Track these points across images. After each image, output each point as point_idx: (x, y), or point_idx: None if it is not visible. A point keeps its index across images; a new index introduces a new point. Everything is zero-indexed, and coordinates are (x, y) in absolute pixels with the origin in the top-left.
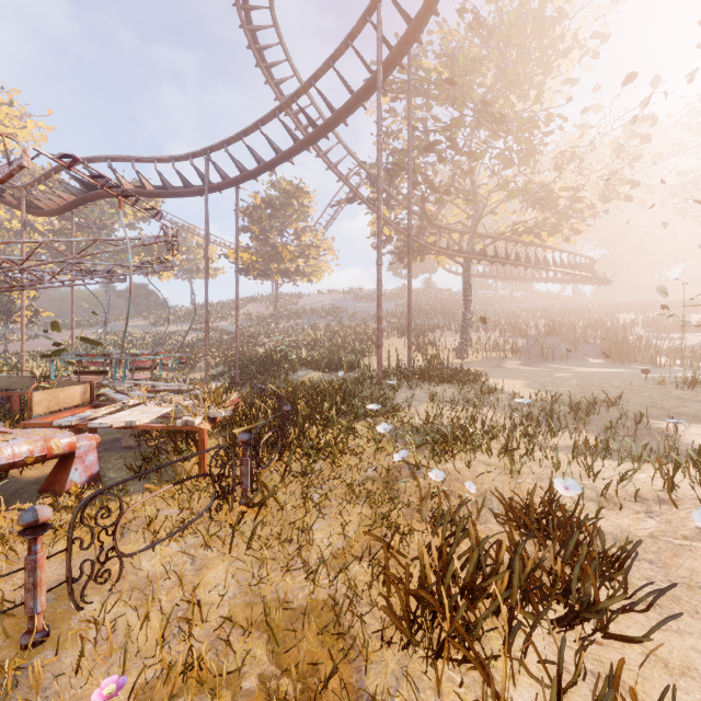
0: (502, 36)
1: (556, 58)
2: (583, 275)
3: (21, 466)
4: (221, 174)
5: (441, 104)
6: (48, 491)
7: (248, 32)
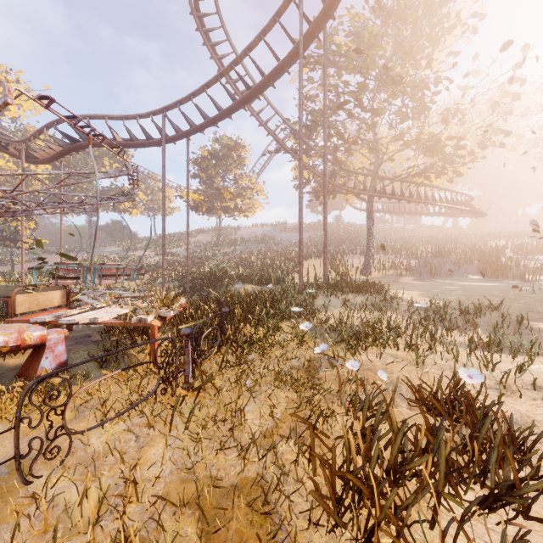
0: (399, 17)
1: (443, 34)
2: (463, 209)
3: None
4: (175, 128)
5: (350, 73)
6: (23, 376)
7: (196, 17)
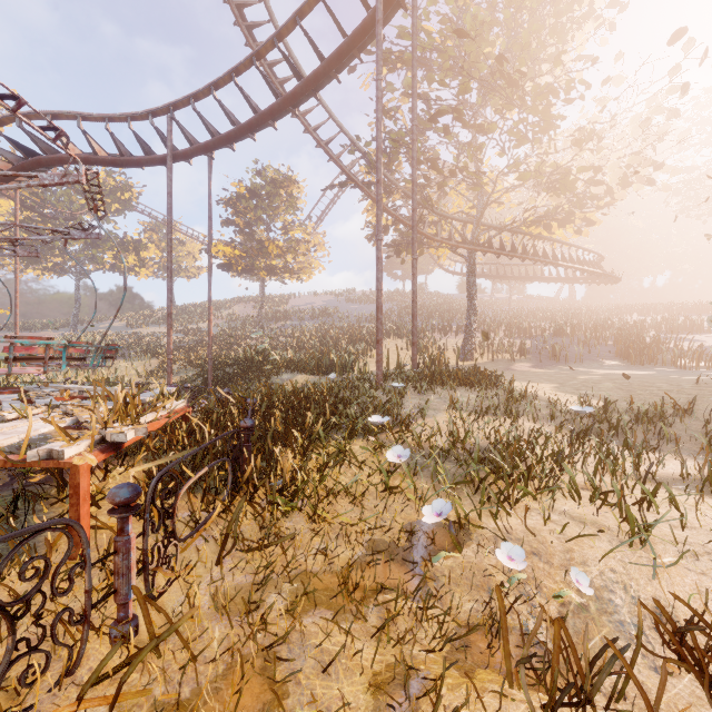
0: None
1: (571, 28)
2: (593, 271)
3: None
4: (189, 138)
5: (445, 76)
6: None
7: None
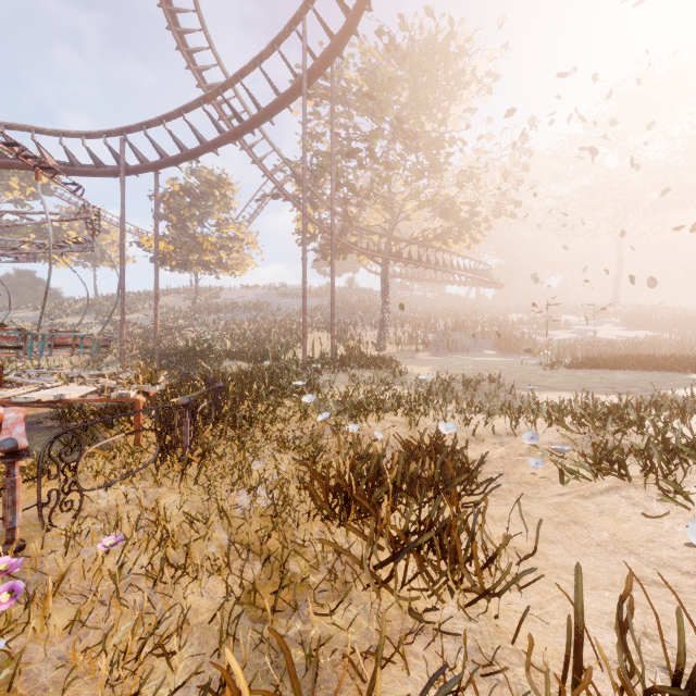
0: (414, 62)
1: (459, 88)
2: (481, 279)
3: None
4: (139, 157)
5: (362, 115)
6: None
7: (167, 12)
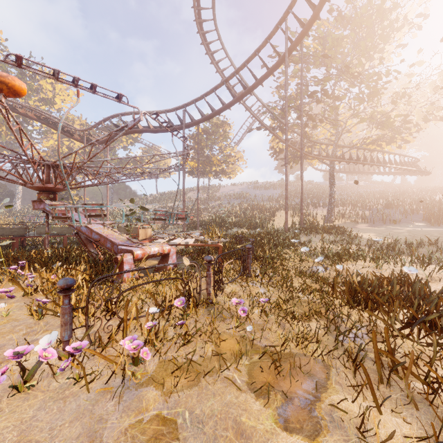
0: (356, 23)
1: (392, 32)
2: (410, 169)
3: (155, 256)
4: (191, 118)
5: (316, 67)
6: (159, 270)
7: (201, 35)
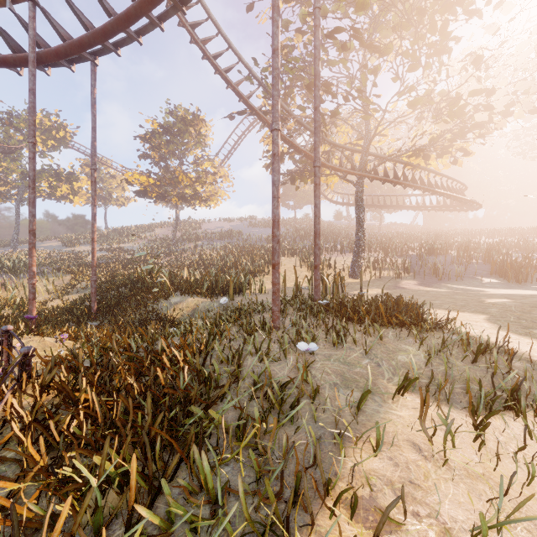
0: None
1: None
2: (463, 198)
3: None
4: (59, 31)
5: (338, 7)
6: None
7: None
